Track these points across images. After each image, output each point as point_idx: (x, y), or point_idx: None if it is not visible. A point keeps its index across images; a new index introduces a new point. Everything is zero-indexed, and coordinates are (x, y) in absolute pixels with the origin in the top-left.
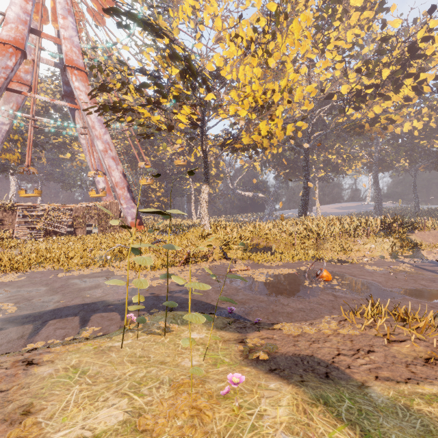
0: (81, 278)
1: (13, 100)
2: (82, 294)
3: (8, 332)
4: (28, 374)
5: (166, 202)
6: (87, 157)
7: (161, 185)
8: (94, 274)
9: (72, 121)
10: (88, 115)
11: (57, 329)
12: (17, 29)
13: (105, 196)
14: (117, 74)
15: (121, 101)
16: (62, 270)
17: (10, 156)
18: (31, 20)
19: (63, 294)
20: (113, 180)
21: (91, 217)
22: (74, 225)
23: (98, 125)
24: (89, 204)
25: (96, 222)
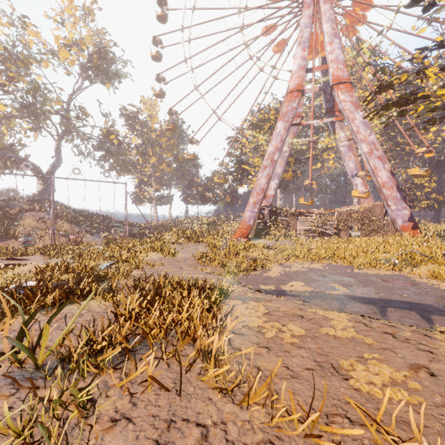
0: (378, 277)
1: (291, 132)
2: (396, 292)
3: (359, 306)
4: (439, 344)
5: (440, 199)
6: (346, 162)
7: (432, 177)
8: (389, 275)
9: (332, 133)
10: (352, 122)
11: (402, 317)
12: (298, 76)
13: (362, 199)
14: (367, 67)
15: (407, 93)
16: (352, 267)
17: (286, 175)
18: (306, 63)
19: (375, 288)
20: (379, 181)
21: (353, 220)
22: (338, 228)
23: (362, 128)
24: (352, 208)
25: (359, 225)
